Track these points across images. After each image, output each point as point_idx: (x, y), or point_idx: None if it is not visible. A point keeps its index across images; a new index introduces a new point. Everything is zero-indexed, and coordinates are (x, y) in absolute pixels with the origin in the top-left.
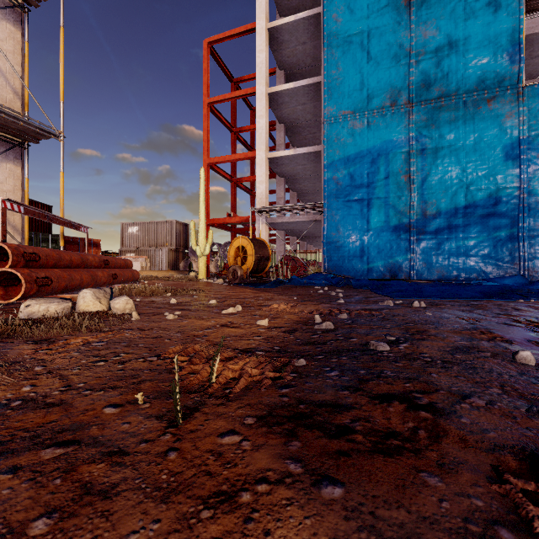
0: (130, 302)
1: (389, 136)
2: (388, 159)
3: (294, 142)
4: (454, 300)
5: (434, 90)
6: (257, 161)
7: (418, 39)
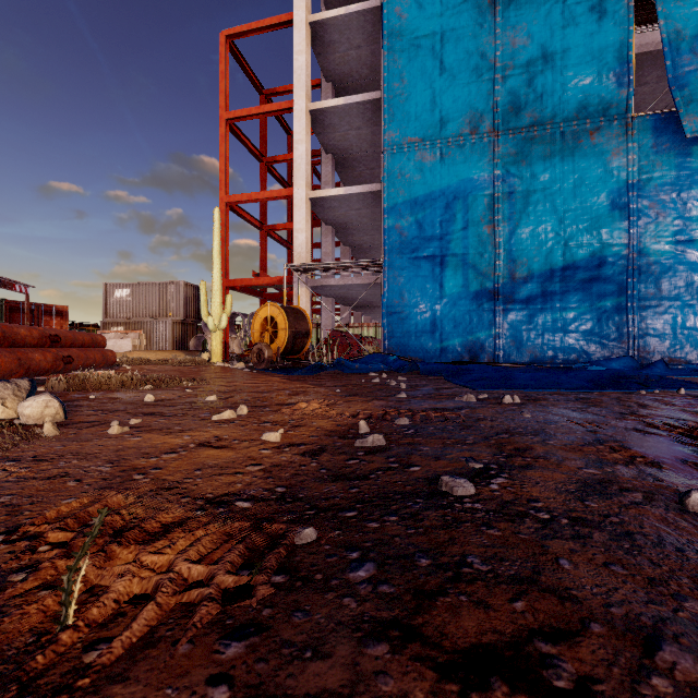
0: (52, 405)
1: (468, 174)
2: (467, 204)
3: (346, 180)
4: (556, 391)
5: (524, 116)
6: (294, 201)
7: (505, 48)
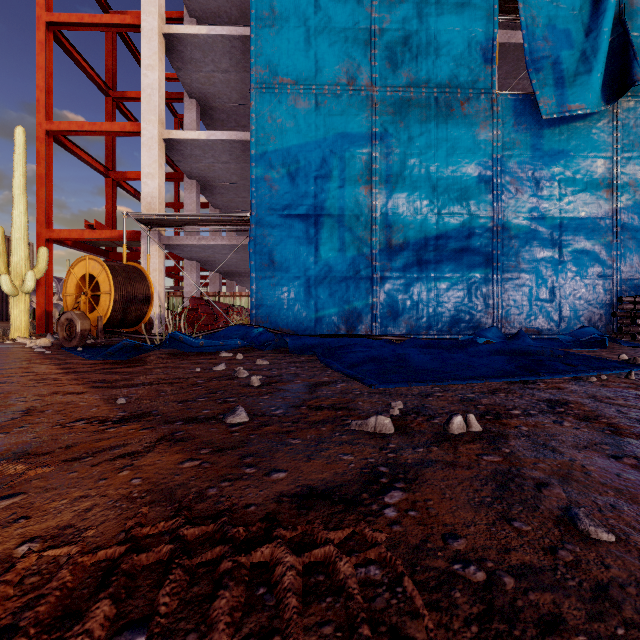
0: None
1: (345, 128)
2: (344, 160)
3: None
4: (489, 384)
5: (401, 75)
6: (143, 139)
7: None
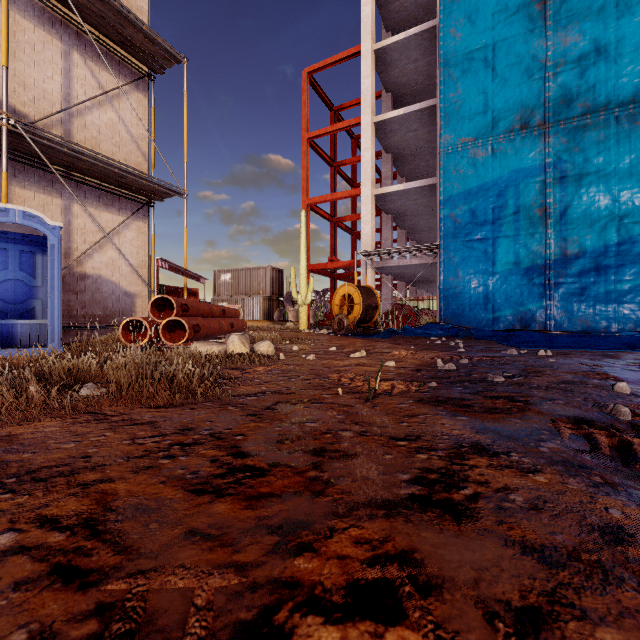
0: (271, 346)
1: (519, 164)
2: (518, 191)
3: (402, 173)
4: (589, 351)
5: (576, 106)
6: (362, 199)
7: (557, 47)
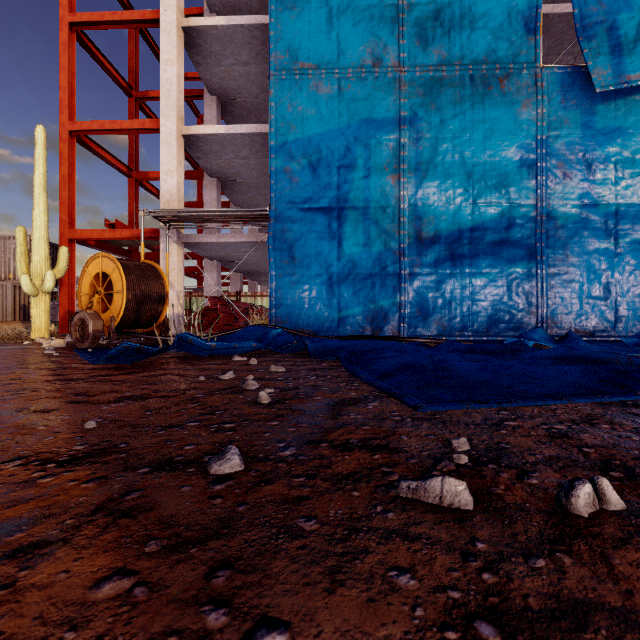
0: None
1: (370, 113)
2: (369, 148)
3: None
4: (575, 406)
5: (432, 52)
6: (162, 136)
7: None
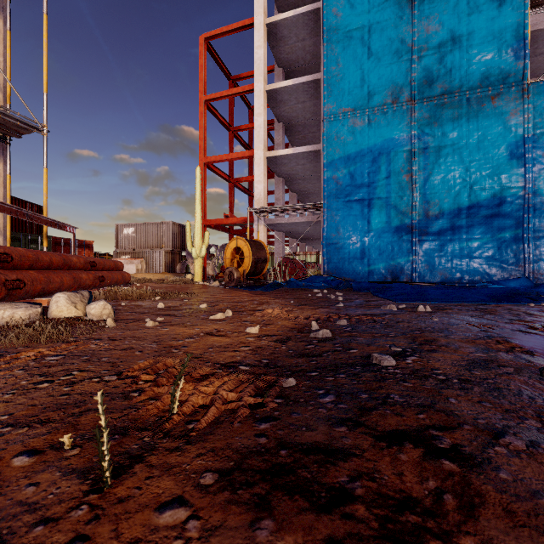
0: (107, 307)
1: (390, 134)
2: (390, 158)
3: (293, 142)
4: (460, 304)
5: (436, 87)
6: (255, 160)
7: (421, 34)
